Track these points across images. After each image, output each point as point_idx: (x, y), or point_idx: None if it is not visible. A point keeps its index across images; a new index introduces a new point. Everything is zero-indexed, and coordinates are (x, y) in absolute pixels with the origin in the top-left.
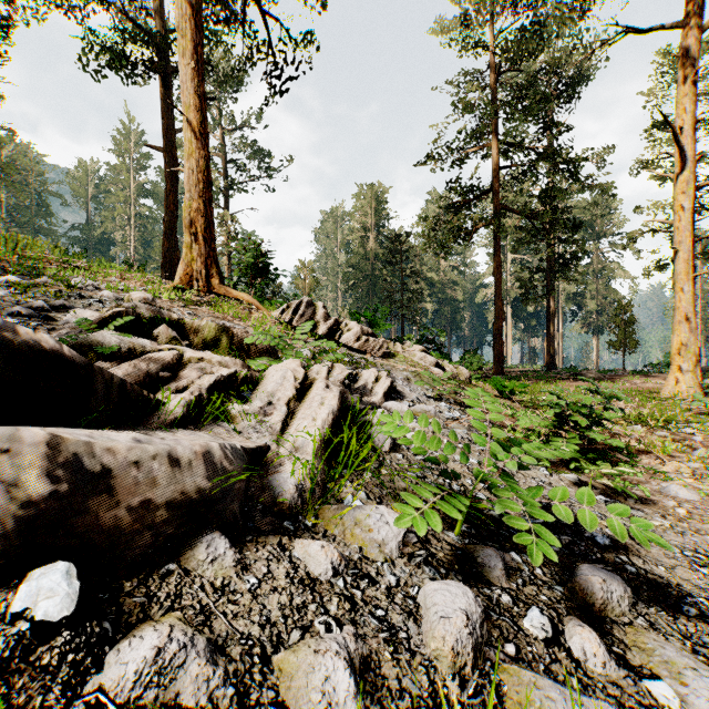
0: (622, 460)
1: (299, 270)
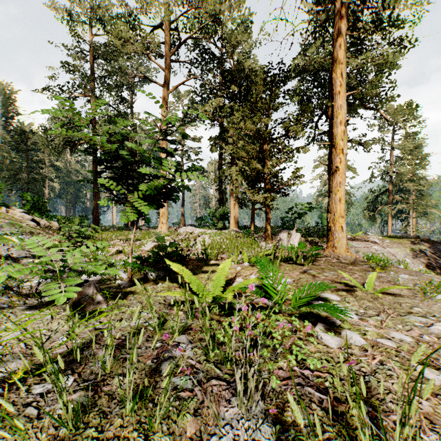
0: None
1: None
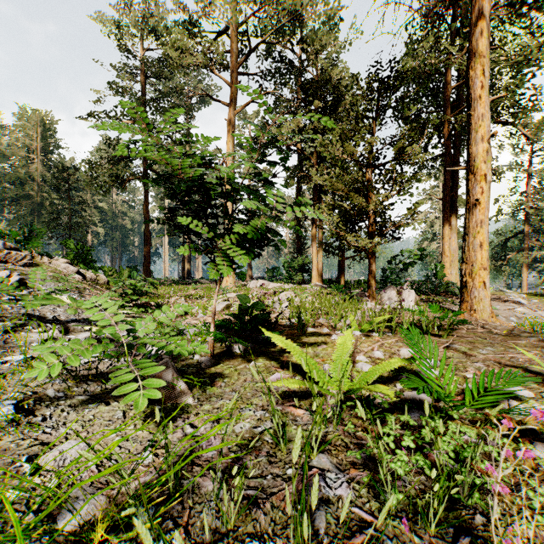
0: (151, 308)
1: None
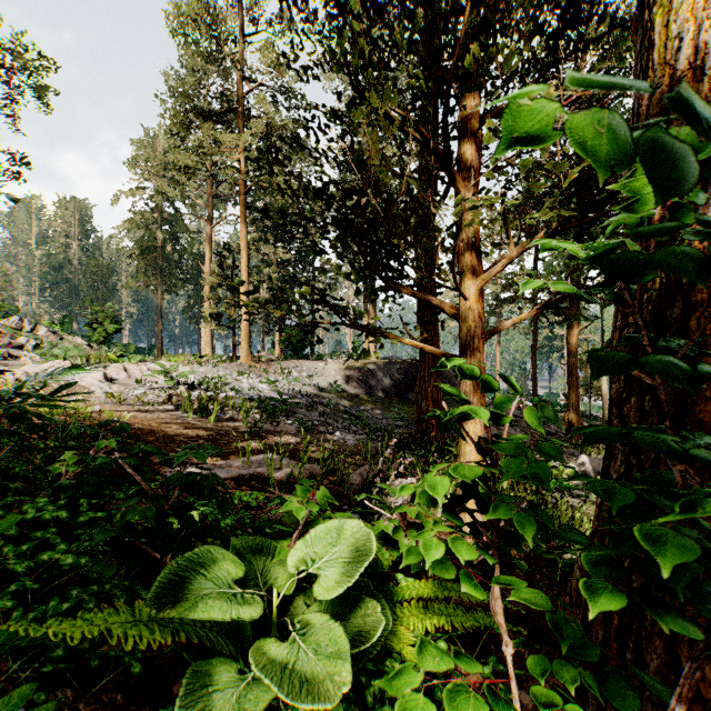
0: None
1: None
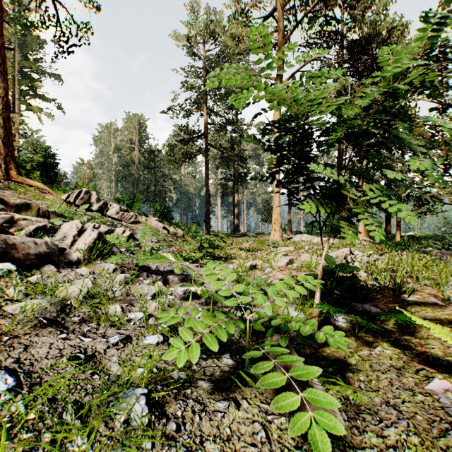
0: (222, 260)
1: (81, 166)
